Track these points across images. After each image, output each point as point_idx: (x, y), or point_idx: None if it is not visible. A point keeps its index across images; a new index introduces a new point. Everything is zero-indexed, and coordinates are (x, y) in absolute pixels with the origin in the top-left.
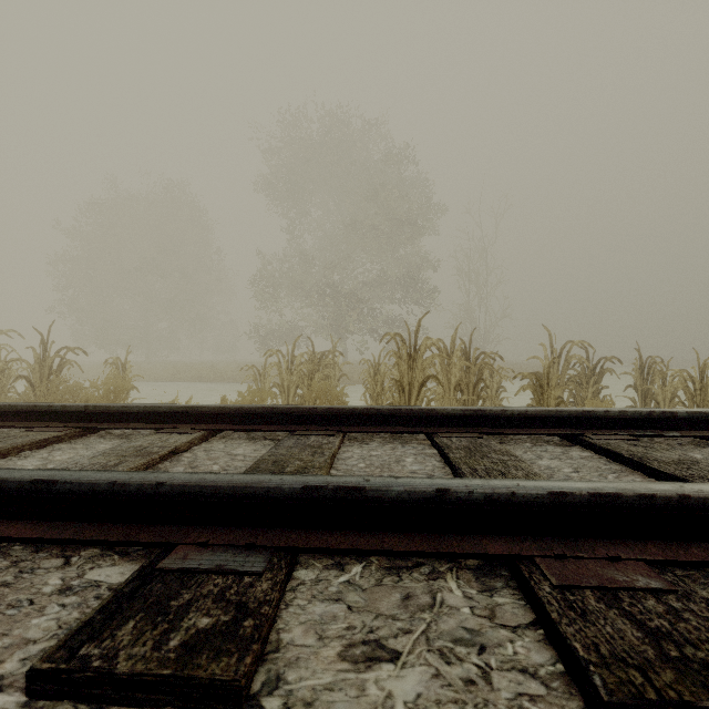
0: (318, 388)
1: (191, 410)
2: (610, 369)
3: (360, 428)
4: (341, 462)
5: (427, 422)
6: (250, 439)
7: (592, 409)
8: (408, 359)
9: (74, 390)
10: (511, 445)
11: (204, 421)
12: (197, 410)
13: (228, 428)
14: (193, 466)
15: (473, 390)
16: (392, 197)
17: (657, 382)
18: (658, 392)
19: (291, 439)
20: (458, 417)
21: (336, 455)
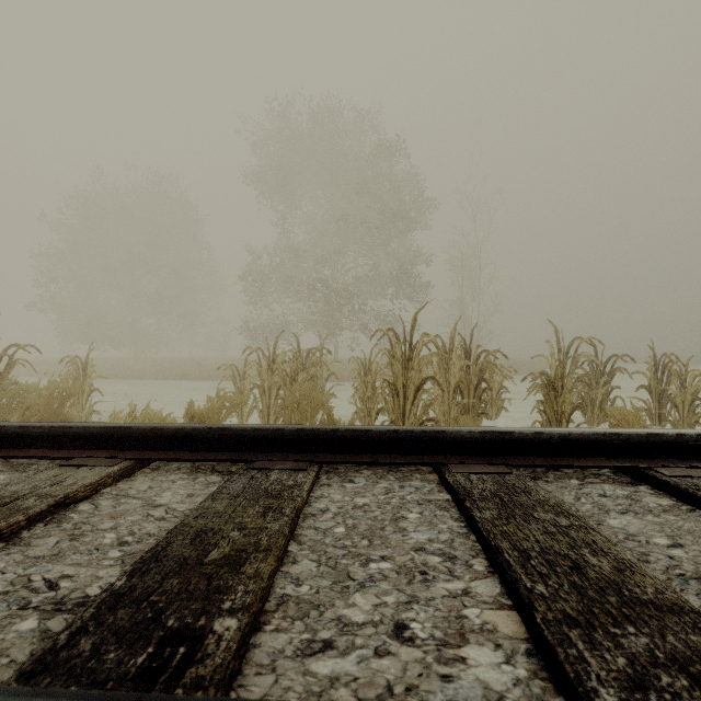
0: (300, 391)
1: (112, 432)
2: (622, 368)
3: (342, 456)
4: (309, 523)
5: (433, 448)
6: (192, 472)
7: (659, 431)
8: (402, 358)
9: (20, 394)
10: (551, 483)
11: (131, 446)
12: (121, 432)
13: (163, 456)
14: (76, 534)
15: (474, 392)
16: (384, 190)
17: (675, 383)
18: (676, 394)
19: (243, 477)
20: (475, 441)
21: (303, 508)
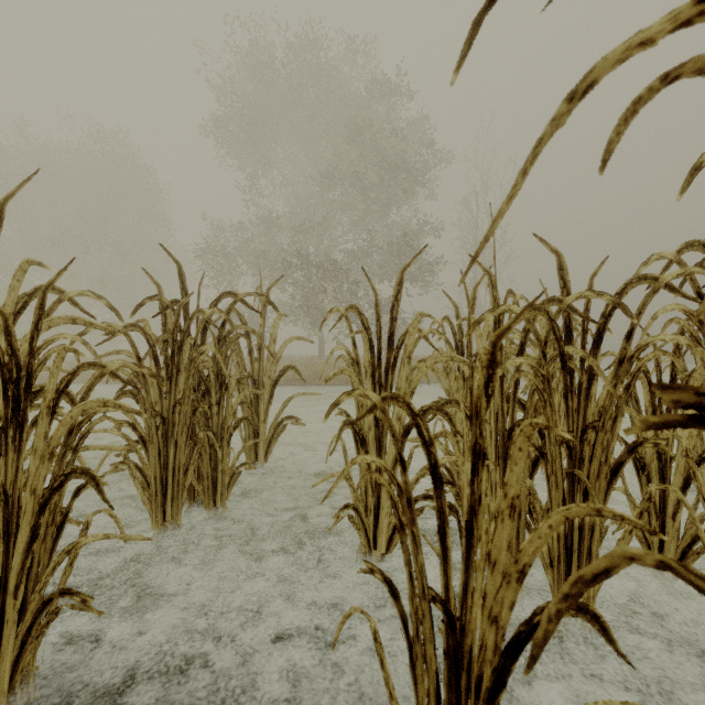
0: None
1: None
2: None
3: None
4: None
5: None
6: None
7: None
8: None
9: None
10: None
11: None
12: None
13: None
14: None
15: None
16: (383, 135)
17: None
18: None
19: None
20: None
21: None
